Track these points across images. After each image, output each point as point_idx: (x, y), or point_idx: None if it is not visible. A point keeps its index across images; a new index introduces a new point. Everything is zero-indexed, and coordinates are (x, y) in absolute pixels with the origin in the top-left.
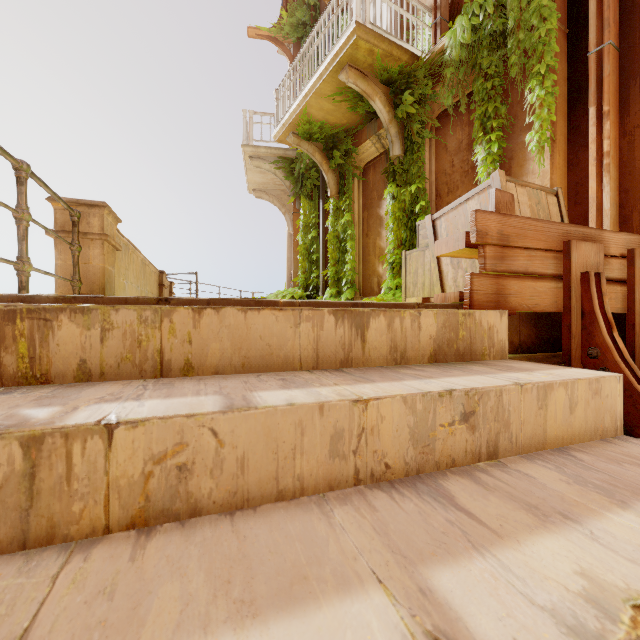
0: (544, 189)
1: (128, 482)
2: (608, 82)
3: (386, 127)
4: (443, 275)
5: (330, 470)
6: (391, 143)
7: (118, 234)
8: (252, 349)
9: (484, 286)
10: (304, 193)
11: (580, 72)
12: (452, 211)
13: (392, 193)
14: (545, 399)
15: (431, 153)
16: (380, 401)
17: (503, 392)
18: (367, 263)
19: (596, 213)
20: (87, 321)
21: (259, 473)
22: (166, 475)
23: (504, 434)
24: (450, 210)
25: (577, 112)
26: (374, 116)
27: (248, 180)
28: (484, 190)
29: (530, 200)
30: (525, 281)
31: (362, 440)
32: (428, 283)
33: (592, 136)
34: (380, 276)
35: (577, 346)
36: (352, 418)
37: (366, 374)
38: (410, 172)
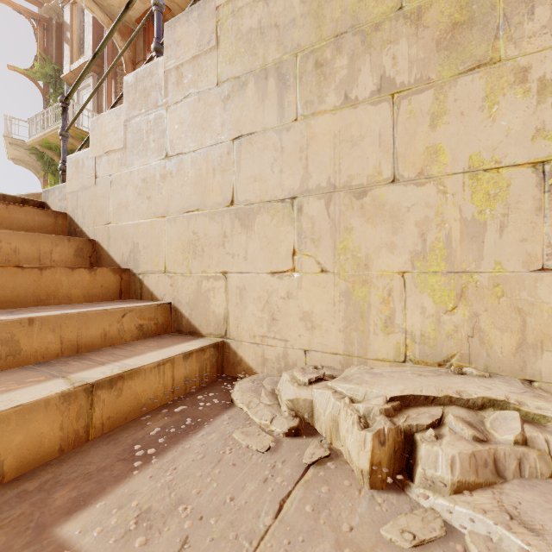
0: None
1: None
2: None
3: None
4: None
5: None
6: None
7: None
8: None
9: None
10: (50, 172)
11: None
12: None
13: None
14: None
15: None
16: None
17: None
18: None
19: None
20: None
21: None
22: None
23: None
24: None
25: None
26: None
27: (8, 152)
28: None
29: None
30: None
31: None
32: None
33: None
34: None
35: None
36: None
37: None
38: None
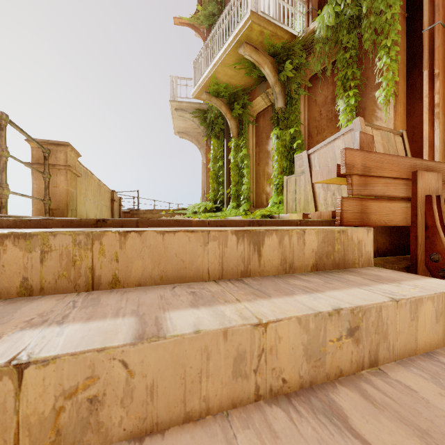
0: (392, 131)
1: (38, 419)
2: (438, 52)
3: (272, 87)
4: (316, 195)
5: (233, 389)
6: (276, 98)
7: (79, 165)
8: (169, 264)
9: (351, 207)
10: (213, 134)
11: (416, 45)
12: (323, 148)
13: (276, 134)
14: (416, 311)
15: (305, 105)
16: (278, 323)
17: (382, 308)
18: (258, 184)
19: (429, 149)
20: (29, 245)
21: (167, 398)
22: (77, 408)
23: (383, 344)
24: (321, 147)
25: (414, 74)
26: (263, 79)
27: (174, 125)
28: (348, 132)
29: (382, 139)
30: (382, 202)
31: (262, 359)
32: (303, 199)
33: (426, 92)
34: (268, 193)
35: (422, 252)
36: (253, 340)
37: (262, 286)
38: (289, 119)
